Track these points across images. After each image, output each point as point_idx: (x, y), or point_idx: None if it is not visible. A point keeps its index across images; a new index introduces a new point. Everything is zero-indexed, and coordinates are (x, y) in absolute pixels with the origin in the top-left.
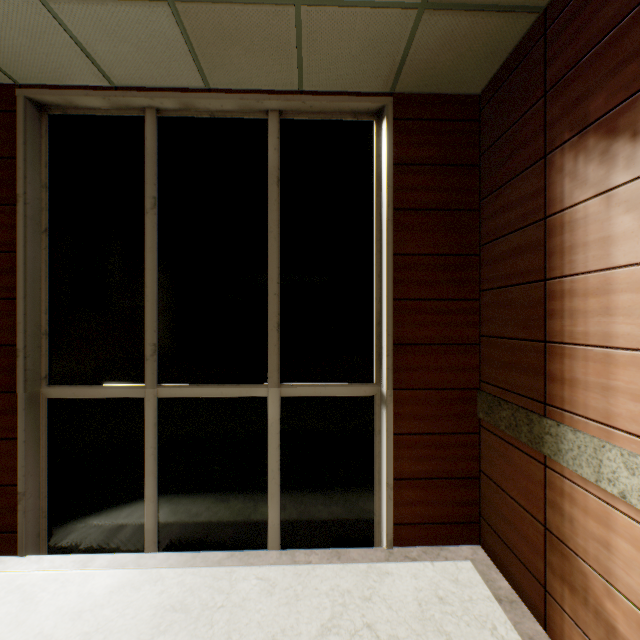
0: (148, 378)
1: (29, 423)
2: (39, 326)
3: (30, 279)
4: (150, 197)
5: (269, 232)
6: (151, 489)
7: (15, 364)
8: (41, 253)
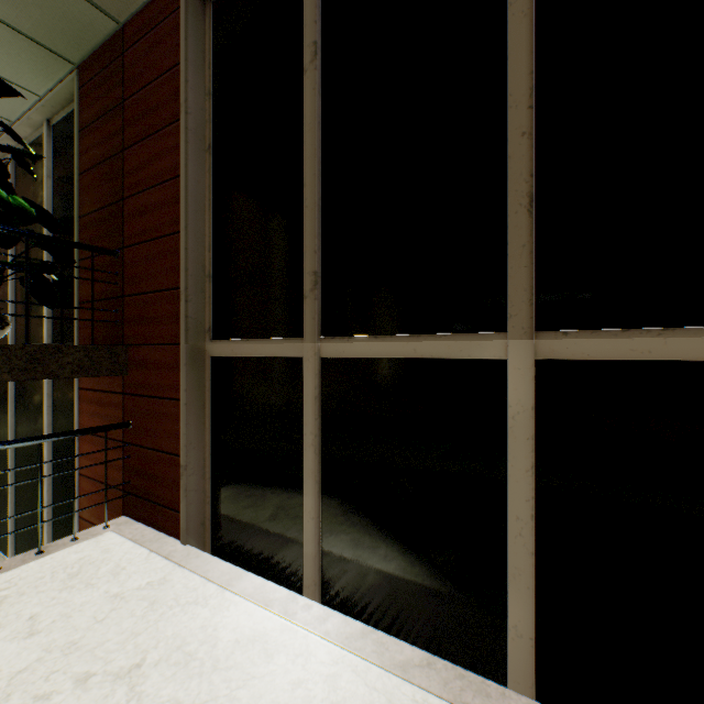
0: (307, 326)
1: (191, 383)
2: (202, 267)
3: (192, 207)
4: (309, 46)
5: (508, 6)
6: (310, 498)
7: (179, 311)
8: (205, 177)
